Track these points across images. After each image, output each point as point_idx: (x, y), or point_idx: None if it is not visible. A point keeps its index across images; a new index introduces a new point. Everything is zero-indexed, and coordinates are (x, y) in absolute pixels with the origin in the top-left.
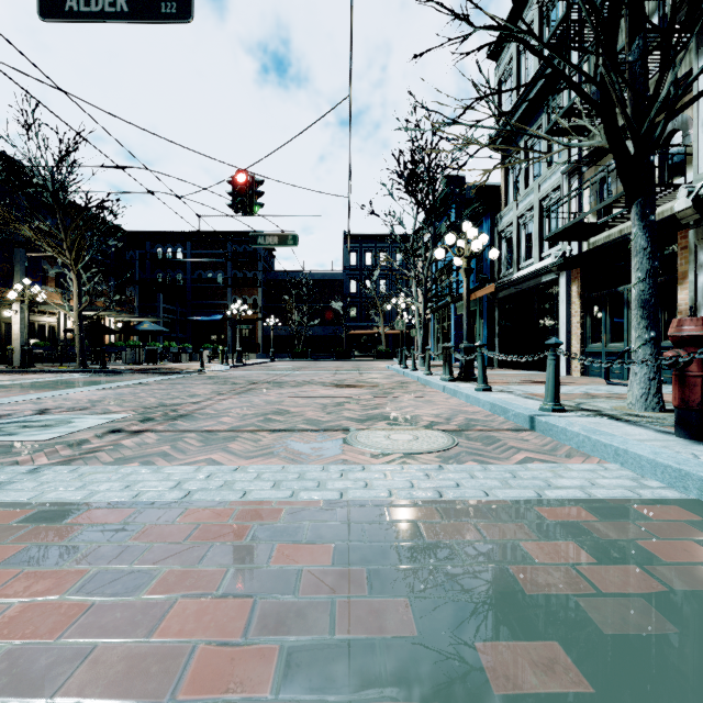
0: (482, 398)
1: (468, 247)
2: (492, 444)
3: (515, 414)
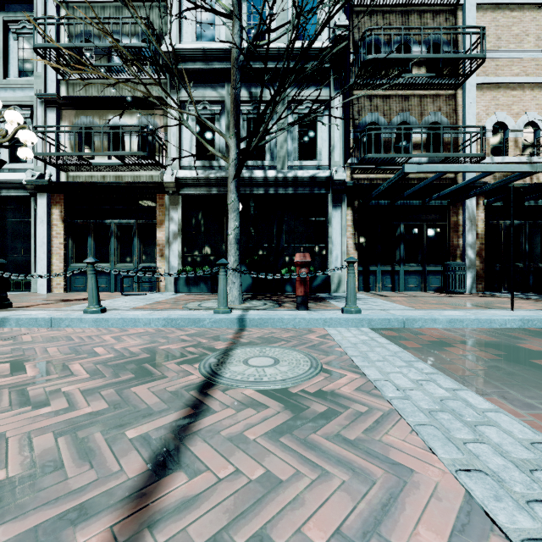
0: (144, 316)
1: (2, 131)
2: (283, 340)
3: (216, 320)
